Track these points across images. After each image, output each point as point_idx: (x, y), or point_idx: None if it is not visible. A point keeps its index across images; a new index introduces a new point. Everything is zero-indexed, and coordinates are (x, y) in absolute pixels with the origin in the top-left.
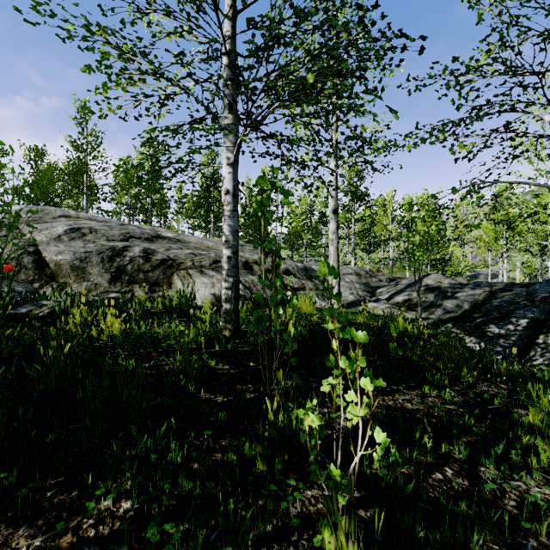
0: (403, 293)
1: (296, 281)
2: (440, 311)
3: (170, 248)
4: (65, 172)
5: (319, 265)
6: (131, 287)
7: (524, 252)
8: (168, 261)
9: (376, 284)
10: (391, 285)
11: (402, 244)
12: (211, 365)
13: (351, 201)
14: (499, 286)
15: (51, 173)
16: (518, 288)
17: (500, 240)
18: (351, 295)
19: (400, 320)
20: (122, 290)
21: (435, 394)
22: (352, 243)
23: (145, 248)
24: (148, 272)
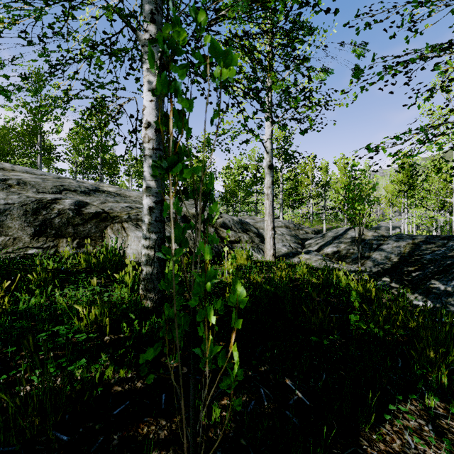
0: (331, 245)
1: (233, 234)
2: (370, 263)
3: (106, 201)
4: (19, 132)
5: (252, 218)
6: (57, 242)
7: (426, 208)
8: (101, 214)
9: (304, 235)
10: (318, 237)
11: (341, 197)
12: (106, 376)
13: (284, 159)
14: (421, 239)
15: (7, 134)
16: (439, 240)
17: (402, 198)
18: (283, 247)
19: (341, 277)
20: (45, 245)
21: (441, 406)
22: (280, 200)
23: (78, 201)
24: (78, 226)
